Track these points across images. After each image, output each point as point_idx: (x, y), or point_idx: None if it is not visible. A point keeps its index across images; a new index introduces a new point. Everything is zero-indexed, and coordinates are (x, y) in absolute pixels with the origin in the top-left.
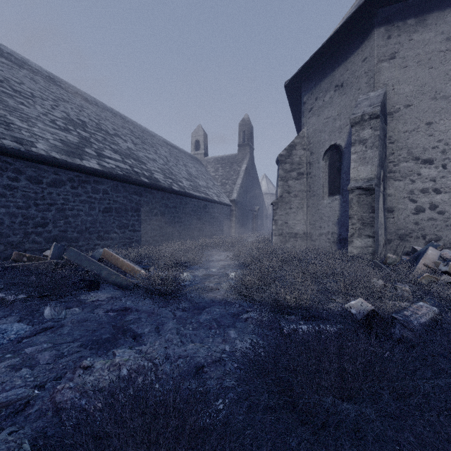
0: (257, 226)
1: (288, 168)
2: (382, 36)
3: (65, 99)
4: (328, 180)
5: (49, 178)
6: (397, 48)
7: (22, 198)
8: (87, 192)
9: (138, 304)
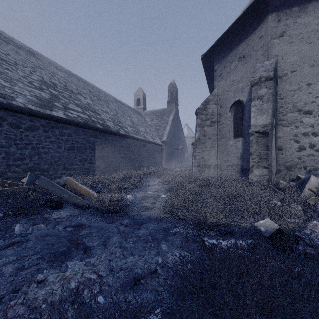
0: (181, 160)
1: (204, 118)
2: (274, 20)
3: (41, 67)
4: (233, 126)
5: (26, 124)
6: (285, 29)
7: (5, 139)
8: (55, 134)
9: (90, 221)
